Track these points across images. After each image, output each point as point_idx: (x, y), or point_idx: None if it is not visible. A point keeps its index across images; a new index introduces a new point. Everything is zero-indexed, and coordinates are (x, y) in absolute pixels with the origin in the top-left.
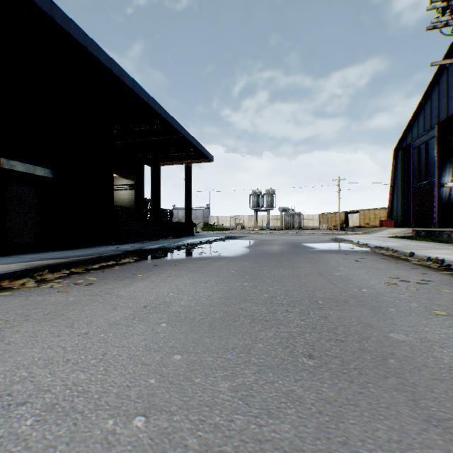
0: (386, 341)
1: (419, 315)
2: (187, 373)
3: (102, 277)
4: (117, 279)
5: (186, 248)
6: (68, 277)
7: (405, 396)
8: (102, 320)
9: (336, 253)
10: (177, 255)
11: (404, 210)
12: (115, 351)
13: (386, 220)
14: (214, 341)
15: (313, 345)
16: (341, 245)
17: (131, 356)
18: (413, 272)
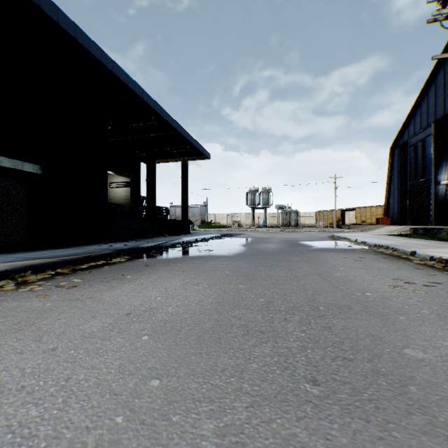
0: (402, 360)
1: (433, 324)
2: (164, 407)
3: (88, 278)
4: (103, 281)
5: (181, 247)
6: (52, 278)
7: (438, 444)
8: (77, 332)
9: (334, 252)
10: (171, 253)
11: (400, 208)
12: (82, 374)
13: (382, 218)
14: (201, 360)
15: (316, 366)
16: (339, 244)
17: (100, 381)
18: (416, 272)
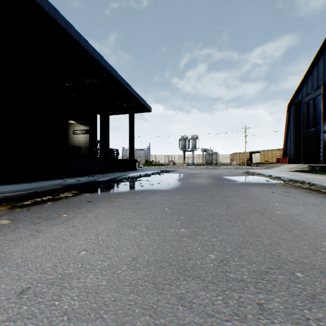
0: None
1: None
2: None
3: (20, 218)
4: (33, 223)
5: (127, 181)
6: None
7: None
8: None
9: (258, 186)
10: (116, 188)
11: (296, 150)
12: None
13: (281, 158)
14: None
15: None
16: (256, 178)
17: None
18: None
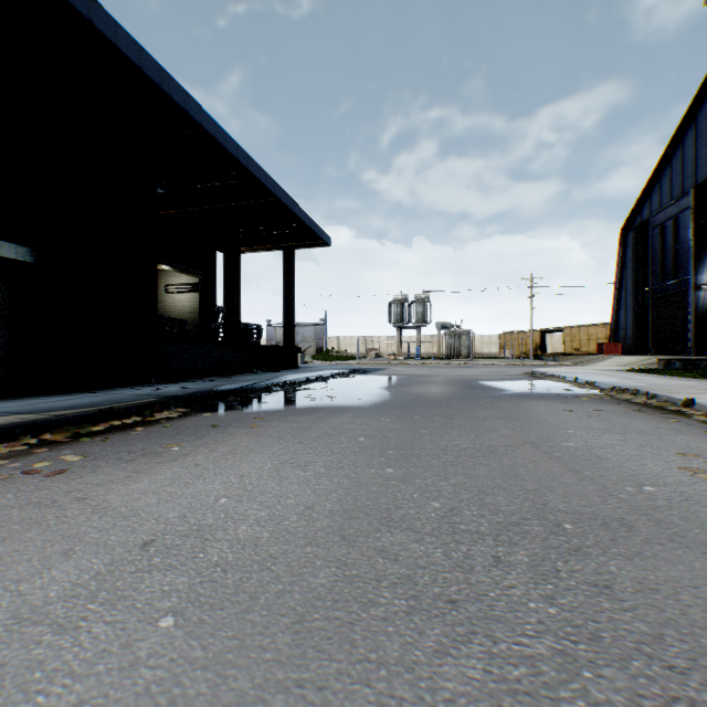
0: None
1: None
2: None
3: (97, 452)
4: (123, 460)
5: (281, 391)
6: (28, 452)
7: None
8: (6, 602)
9: (546, 400)
10: (262, 403)
11: (638, 327)
12: None
13: (608, 343)
14: None
15: None
16: (547, 385)
17: None
18: None
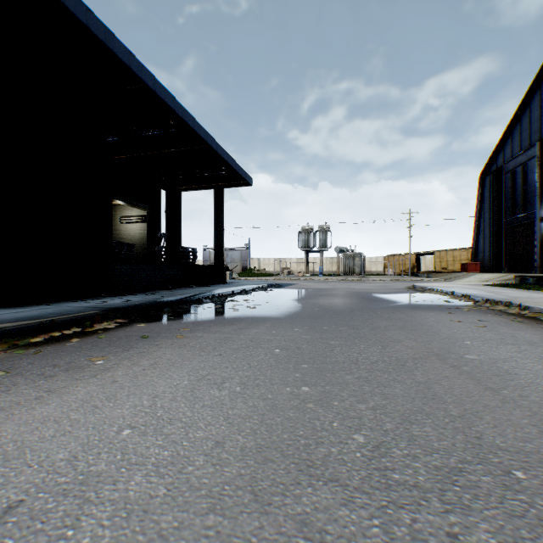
0: None
1: None
2: None
3: (22, 367)
4: (43, 375)
5: (210, 302)
6: None
7: None
8: None
9: (433, 311)
10: (192, 314)
11: (493, 251)
12: None
13: (470, 263)
14: None
15: None
16: (429, 297)
17: None
18: None
